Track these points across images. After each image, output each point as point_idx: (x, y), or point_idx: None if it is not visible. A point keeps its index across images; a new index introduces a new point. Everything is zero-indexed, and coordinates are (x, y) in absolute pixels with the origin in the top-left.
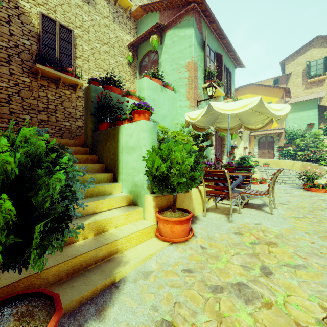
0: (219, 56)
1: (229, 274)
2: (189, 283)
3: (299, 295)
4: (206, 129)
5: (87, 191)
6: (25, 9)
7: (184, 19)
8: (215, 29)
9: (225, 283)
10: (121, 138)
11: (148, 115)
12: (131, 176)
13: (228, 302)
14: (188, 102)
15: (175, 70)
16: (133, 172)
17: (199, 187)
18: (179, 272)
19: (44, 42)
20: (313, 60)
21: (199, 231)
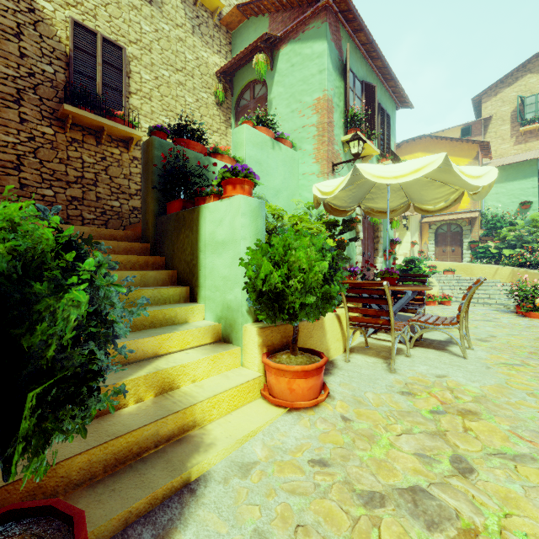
0: (371, 88)
1: (395, 470)
2: (322, 486)
3: (528, 515)
4: (348, 211)
5: (145, 318)
6: (45, 14)
7: (311, 25)
8: (363, 42)
9: (387, 487)
10: (204, 226)
11: (250, 187)
12: (220, 292)
13: (394, 525)
14: (317, 167)
15: (295, 112)
16: (223, 285)
17: (337, 310)
18: (304, 464)
19: (76, 68)
20: (531, 94)
21: (337, 389)
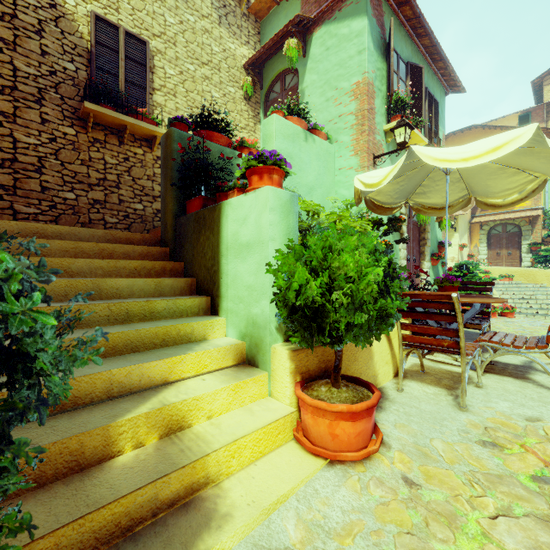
0: (417, 70)
1: None
2: None
3: None
4: (393, 209)
5: (155, 335)
6: (67, 9)
7: (349, 1)
8: (408, 18)
9: None
10: (226, 226)
11: (280, 177)
12: (244, 304)
13: None
14: (356, 160)
15: (331, 100)
16: (247, 296)
17: None
18: None
19: (98, 65)
20: None
21: (393, 432)
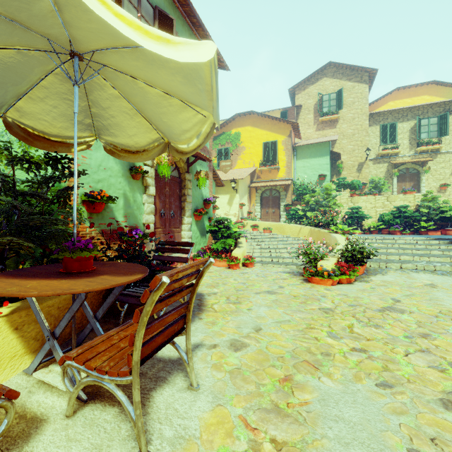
0: (167, 19)
1: None
2: None
3: None
4: (70, 145)
5: None
6: None
7: None
8: None
9: None
10: None
11: None
12: None
13: None
14: None
15: None
16: None
17: None
18: None
19: None
20: (326, 93)
21: None
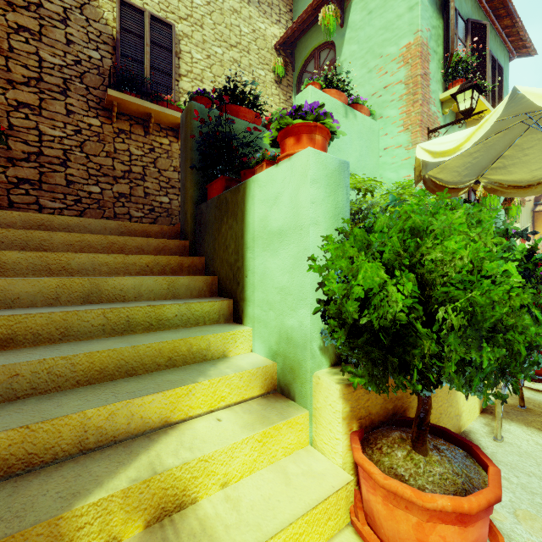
0: (479, 28)
1: None
2: None
3: None
4: (460, 189)
5: (158, 353)
6: None
7: None
8: None
9: None
10: (252, 210)
11: (324, 139)
12: (275, 312)
13: None
14: (406, 136)
15: (374, 71)
16: (279, 301)
17: None
18: None
19: (124, 52)
20: None
21: (517, 531)
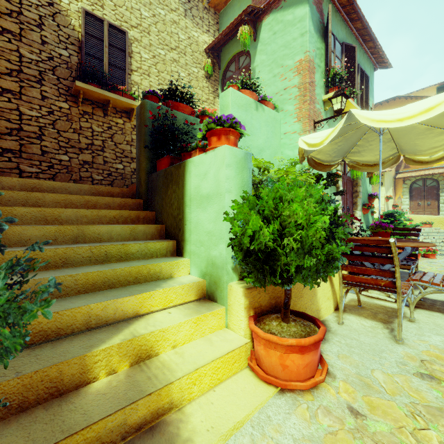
0: (350, 49)
1: None
2: None
3: None
4: (332, 166)
5: (129, 274)
6: (62, 6)
7: None
8: (343, 5)
9: None
10: (189, 181)
11: (235, 138)
12: (205, 247)
13: None
14: (299, 125)
15: (277, 76)
16: (207, 240)
17: None
18: None
19: (87, 51)
20: None
21: (336, 363)
